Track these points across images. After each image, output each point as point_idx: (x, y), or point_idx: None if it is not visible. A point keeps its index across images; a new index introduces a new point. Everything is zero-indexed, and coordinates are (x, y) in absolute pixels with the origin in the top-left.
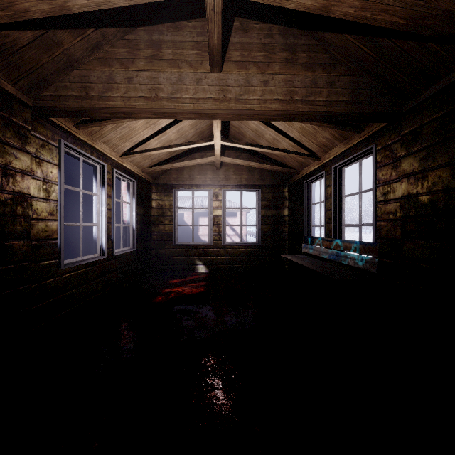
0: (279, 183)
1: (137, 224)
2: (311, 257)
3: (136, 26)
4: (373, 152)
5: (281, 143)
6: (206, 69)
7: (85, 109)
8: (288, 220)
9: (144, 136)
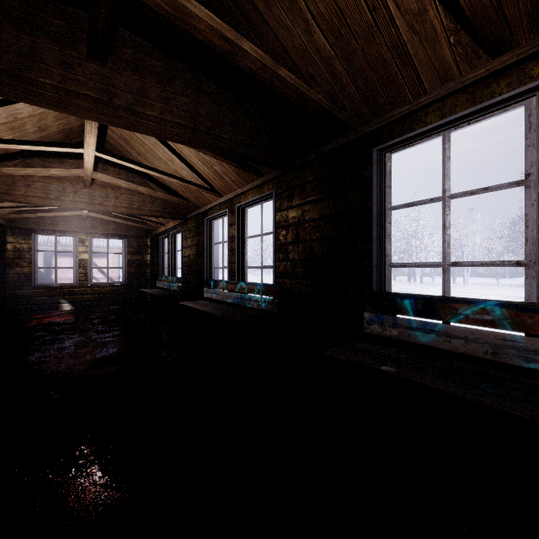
0: (143, 234)
1: None
2: (163, 289)
3: (34, 157)
4: (182, 232)
5: None
6: (81, 186)
7: None
8: (151, 264)
9: None
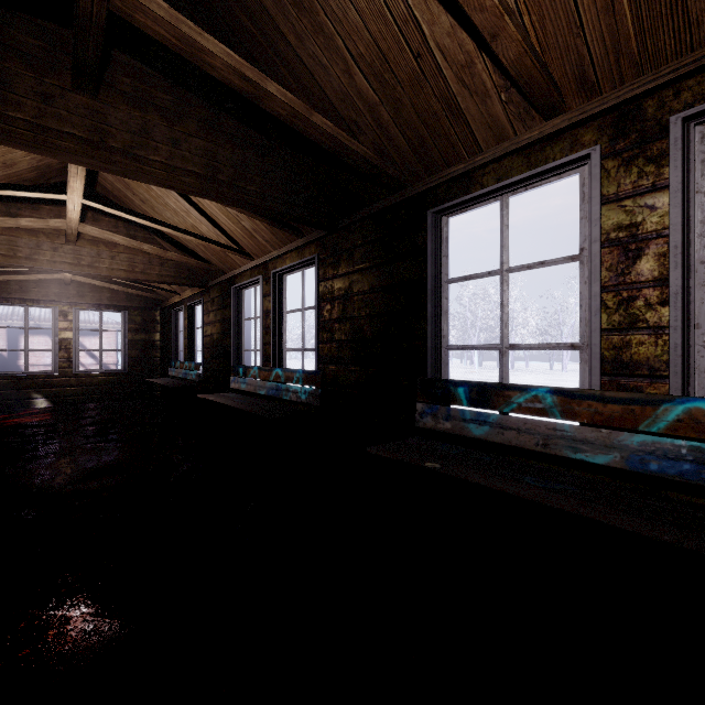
0: (150, 306)
1: None
2: (177, 379)
3: None
4: (202, 303)
5: None
6: (63, 241)
7: None
8: (161, 345)
9: None
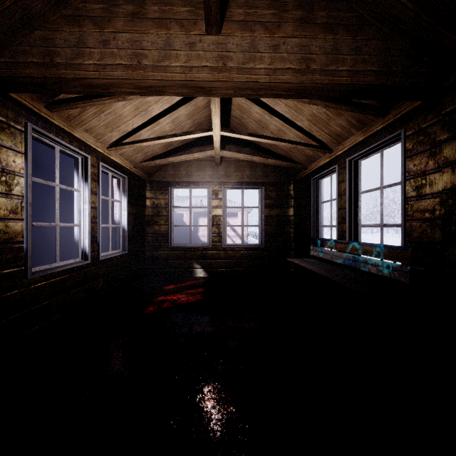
0: (283, 180)
1: (129, 224)
2: (321, 260)
3: None
4: (401, 138)
5: (288, 134)
6: (201, 30)
7: (50, 80)
8: (294, 220)
9: (134, 125)
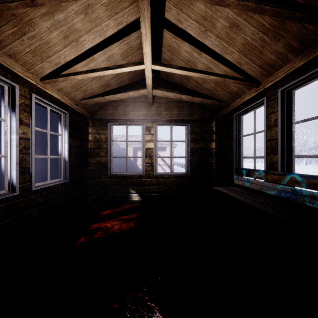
0: (206, 119)
1: (71, 155)
2: (244, 189)
3: None
4: None
5: (215, 72)
6: None
7: None
8: (216, 152)
9: (67, 58)
